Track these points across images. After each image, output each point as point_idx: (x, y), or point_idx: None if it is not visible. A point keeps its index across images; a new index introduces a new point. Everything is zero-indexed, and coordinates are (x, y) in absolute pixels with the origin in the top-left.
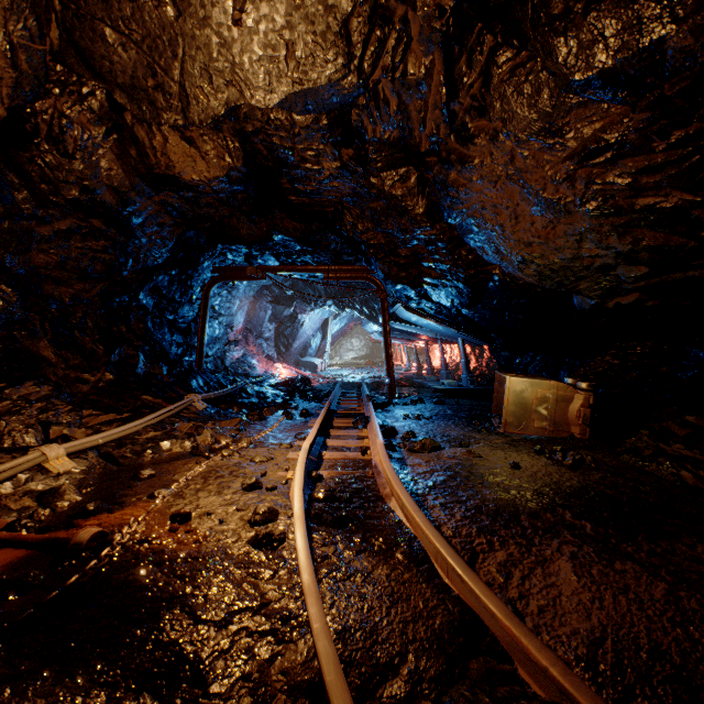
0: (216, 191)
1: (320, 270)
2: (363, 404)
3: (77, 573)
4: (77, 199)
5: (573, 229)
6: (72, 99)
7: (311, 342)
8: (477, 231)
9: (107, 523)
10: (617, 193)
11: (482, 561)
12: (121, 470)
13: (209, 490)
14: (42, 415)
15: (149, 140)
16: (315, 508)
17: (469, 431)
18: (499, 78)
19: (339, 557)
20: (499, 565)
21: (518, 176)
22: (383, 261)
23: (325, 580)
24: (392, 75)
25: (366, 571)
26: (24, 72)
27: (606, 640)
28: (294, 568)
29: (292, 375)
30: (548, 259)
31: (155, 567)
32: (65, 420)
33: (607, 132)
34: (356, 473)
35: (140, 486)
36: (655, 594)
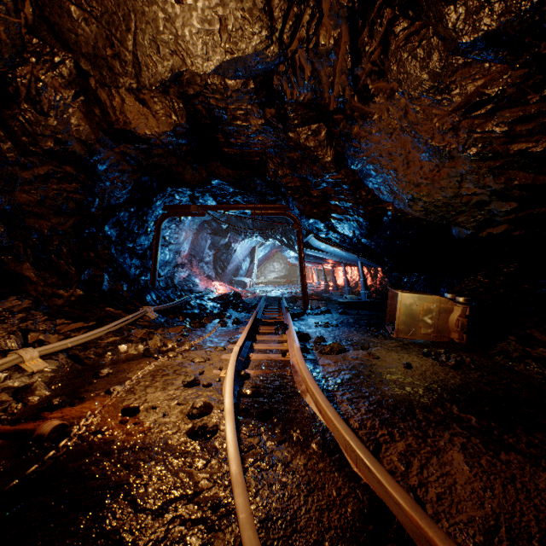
0: (164, 144)
1: (249, 207)
2: (283, 314)
3: (38, 462)
4: (52, 149)
5: (455, 171)
6: (46, 67)
7: (242, 265)
8: (375, 175)
9: (68, 415)
10: (495, 140)
11: (385, 451)
12: (85, 369)
13: (156, 386)
14: (22, 323)
15: (109, 101)
16: (243, 403)
17: (368, 336)
18: (396, 45)
19: (263, 447)
20: (400, 455)
21: (410, 128)
22: (298, 200)
23: (250, 469)
24: (306, 45)
25: (286, 461)
26: (3, 41)
27: (500, 529)
28: (224, 457)
29: (226, 291)
30: (433, 197)
31: (105, 456)
32: (41, 328)
33: (488, 87)
34: (277, 372)
35: (99, 383)
36: (539, 484)
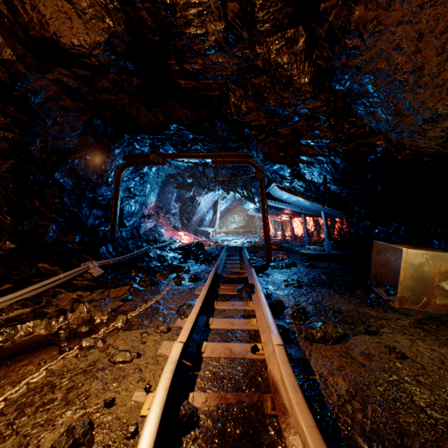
0: (102, 63)
1: (209, 155)
2: (245, 267)
3: None
4: None
5: None
6: None
7: (206, 217)
8: (373, 91)
9: None
10: None
11: None
12: None
13: None
14: None
15: None
16: None
17: (359, 305)
18: None
19: None
20: None
21: None
22: (263, 142)
23: None
24: None
25: None
26: None
27: None
28: None
29: (190, 240)
30: None
31: None
32: None
33: None
34: (247, 400)
35: None
36: None
